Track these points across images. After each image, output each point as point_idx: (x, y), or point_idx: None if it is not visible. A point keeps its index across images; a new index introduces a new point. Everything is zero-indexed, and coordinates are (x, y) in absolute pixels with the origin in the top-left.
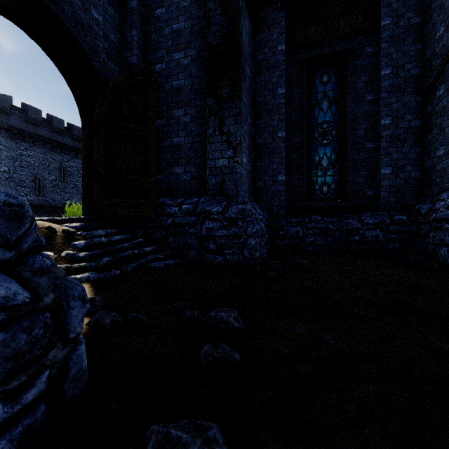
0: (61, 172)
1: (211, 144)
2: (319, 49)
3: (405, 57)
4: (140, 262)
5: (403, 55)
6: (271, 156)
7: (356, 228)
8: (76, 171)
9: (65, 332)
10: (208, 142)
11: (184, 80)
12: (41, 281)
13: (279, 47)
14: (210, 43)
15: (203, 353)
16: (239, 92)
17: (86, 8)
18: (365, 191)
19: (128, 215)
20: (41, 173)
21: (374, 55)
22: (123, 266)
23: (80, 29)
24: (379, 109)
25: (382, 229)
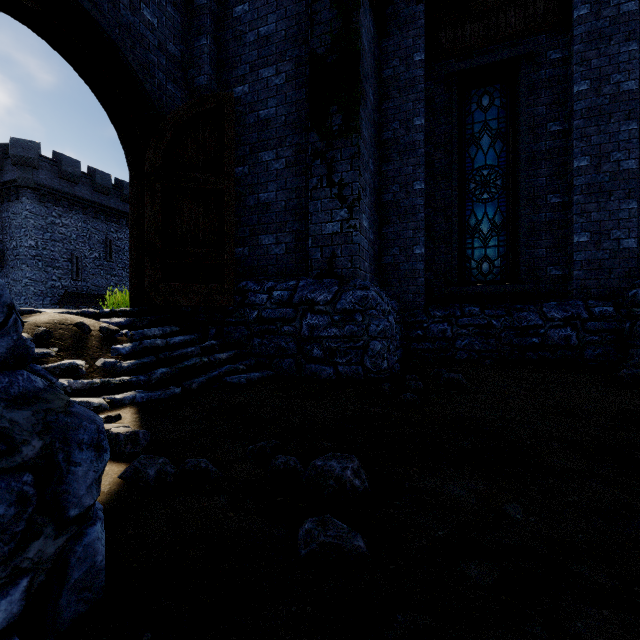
0: (107, 248)
1: (315, 201)
2: (477, 57)
3: (612, 63)
4: (211, 375)
5: (608, 60)
6: (403, 218)
7: (534, 325)
8: (127, 246)
9: (61, 507)
10: (311, 197)
11: (276, 108)
12: (19, 418)
13: (416, 57)
14: (314, 51)
15: (302, 534)
16: (357, 122)
17: (135, 6)
18: (548, 269)
19: (194, 305)
20: (79, 249)
21: (562, 62)
22: (185, 381)
23: (126, 37)
24: (571, 144)
25: (576, 327)
